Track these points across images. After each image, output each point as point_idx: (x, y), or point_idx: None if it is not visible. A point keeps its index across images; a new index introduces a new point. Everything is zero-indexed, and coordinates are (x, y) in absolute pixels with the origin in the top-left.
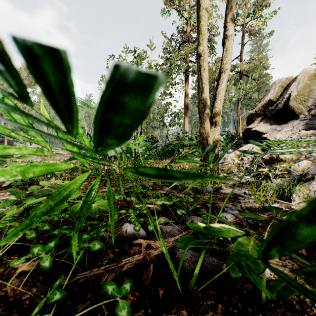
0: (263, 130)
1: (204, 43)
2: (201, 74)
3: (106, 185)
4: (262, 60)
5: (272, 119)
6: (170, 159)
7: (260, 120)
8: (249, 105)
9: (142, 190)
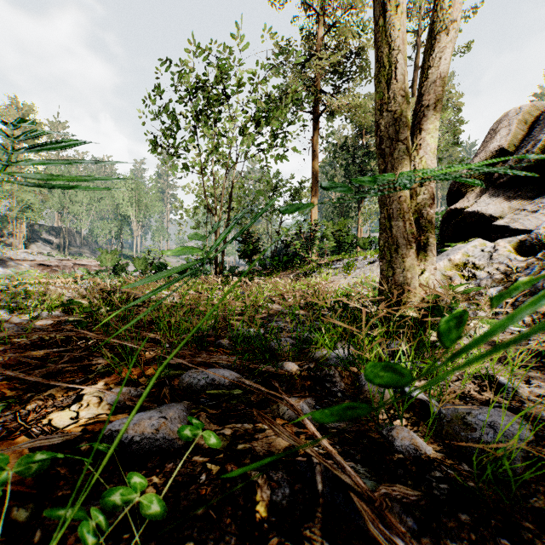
0: (493, 211)
1: None
2: (389, 21)
3: (59, 379)
4: (451, 96)
5: (510, 189)
6: (286, 275)
7: (480, 191)
8: None
9: None
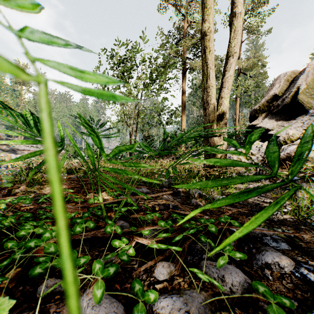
0: (269, 127)
1: (209, 19)
2: (206, 56)
3: (89, 191)
4: (260, 58)
5: (278, 115)
6: (167, 158)
7: (265, 116)
8: (249, 102)
9: (129, 208)
